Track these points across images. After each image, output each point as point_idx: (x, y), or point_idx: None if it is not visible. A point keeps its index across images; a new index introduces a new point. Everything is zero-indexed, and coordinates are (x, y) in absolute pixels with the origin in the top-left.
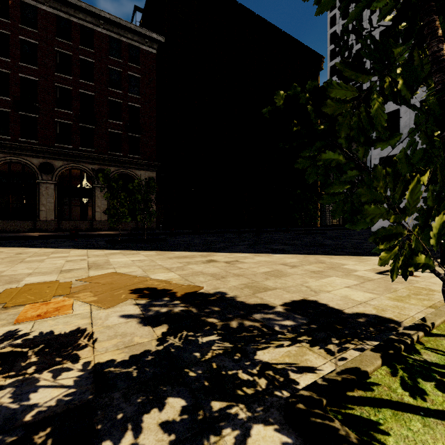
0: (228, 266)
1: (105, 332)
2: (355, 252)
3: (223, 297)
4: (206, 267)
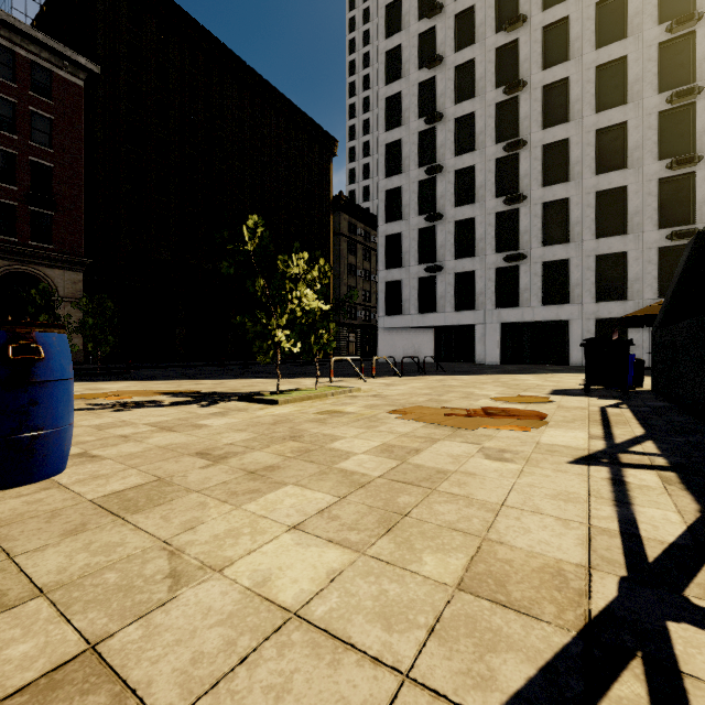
0: (216, 385)
1: (164, 399)
2: (323, 376)
3: (216, 392)
4: (198, 386)
